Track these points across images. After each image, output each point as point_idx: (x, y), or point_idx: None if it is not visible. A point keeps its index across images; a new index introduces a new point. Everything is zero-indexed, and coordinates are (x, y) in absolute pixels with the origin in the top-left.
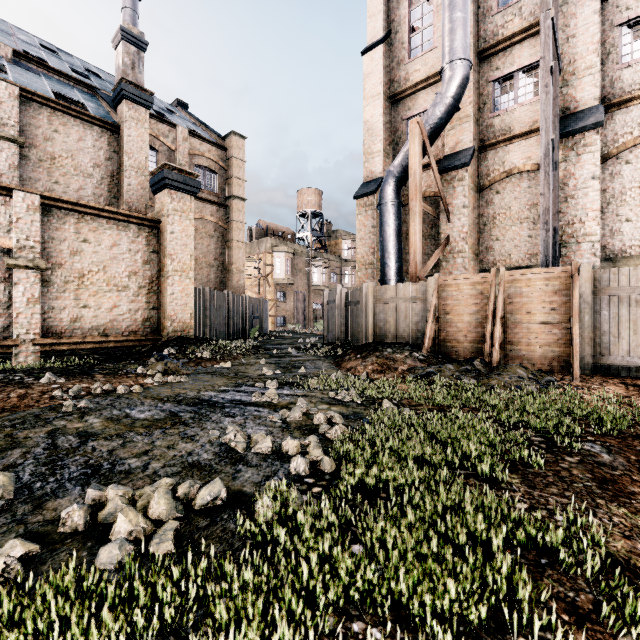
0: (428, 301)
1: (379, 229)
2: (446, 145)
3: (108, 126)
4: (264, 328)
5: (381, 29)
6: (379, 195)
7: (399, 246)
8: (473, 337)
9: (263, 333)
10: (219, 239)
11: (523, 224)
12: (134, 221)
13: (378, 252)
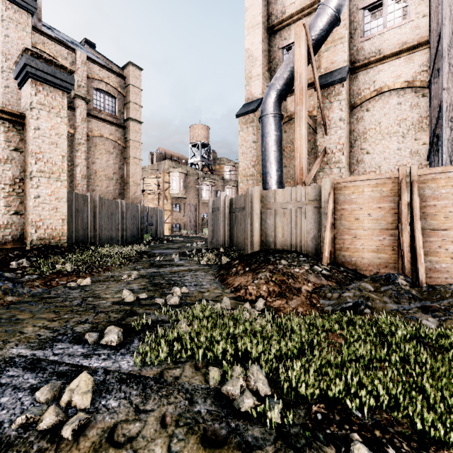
0: (322, 205)
1: (261, 140)
2: (321, 66)
3: None
4: (158, 233)
5: None
6: (261, 108)
7: (280, 156)
8: (376, 246)
9: (157, 238)
10: (118, 156)
11: (392, 138)
12: None
13: (258, 165)
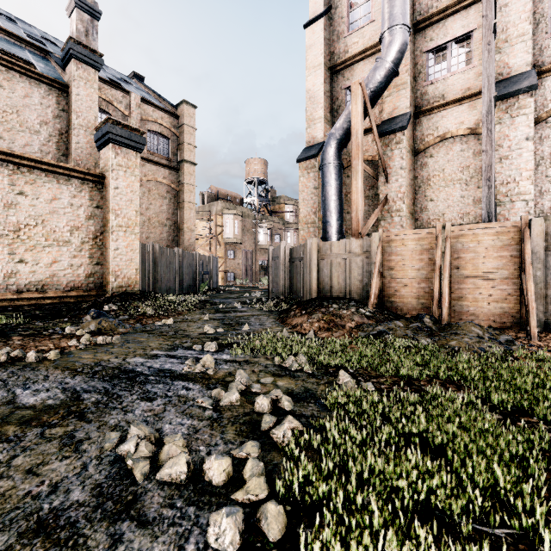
0: (372, 257)
1: (321, 189)
2: (384, 111)
3: (56, 84)
4: (214, 283)
5: (322, 4)
6: (321, 157)
7: (340, 205)
8: (418, 292)
9: (212, 287)
10: (171, 200)
11: (456, 185)
12: (76, 175)
13: (319, 212)
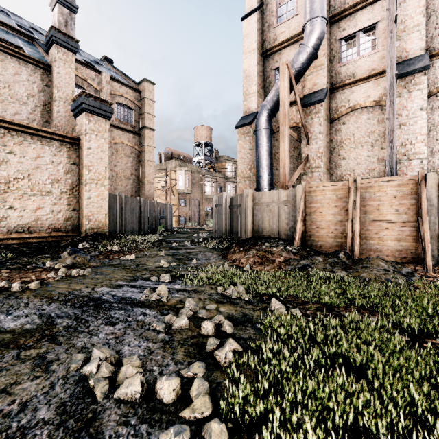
0: (297, 204)
1: (255, 150)
2: (305, 87)
3: (41, 65)
4: (169, 225)
5: (256, 1)
6: (255, 124)
7: (271, 163)
8: (334, 233)
9: (168, 229)
10: (135, 159)
11: (363, 147)
12: (56, 138)
13: (254, 168)
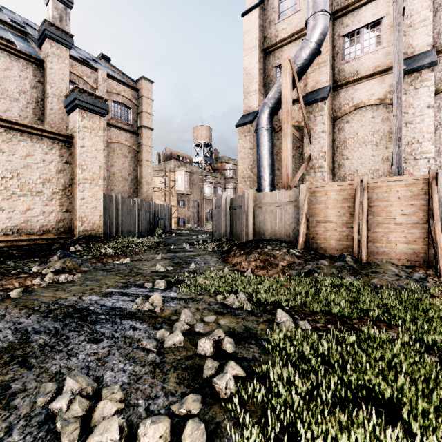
0: (300, 205)
1: (256, 149)
2: (308, 85)
3: (33, 60)
4: (167, 227)
5: None
6: (256, 122)
7: (272, 162)
8: (339, 235)
9: (166, 231)
10: (132, 159)
11: (368, 146)
12: (47, 135)
13: (254, 168)
